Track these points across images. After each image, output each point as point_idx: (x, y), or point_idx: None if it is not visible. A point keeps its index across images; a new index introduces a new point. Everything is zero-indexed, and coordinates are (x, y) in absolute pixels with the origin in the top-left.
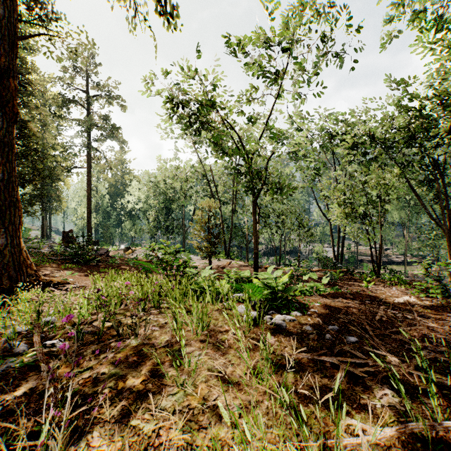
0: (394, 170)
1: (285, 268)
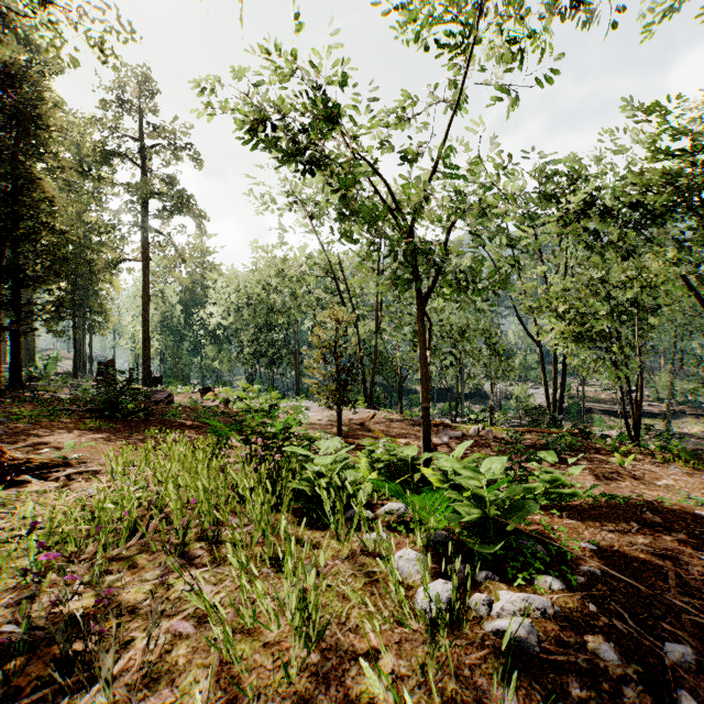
0: (670, 253)
1: (467, 427)
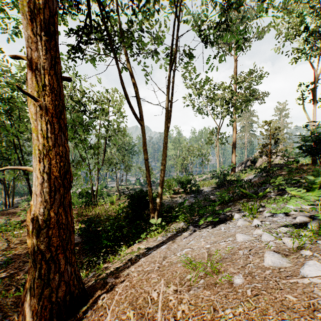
0: None
1: None
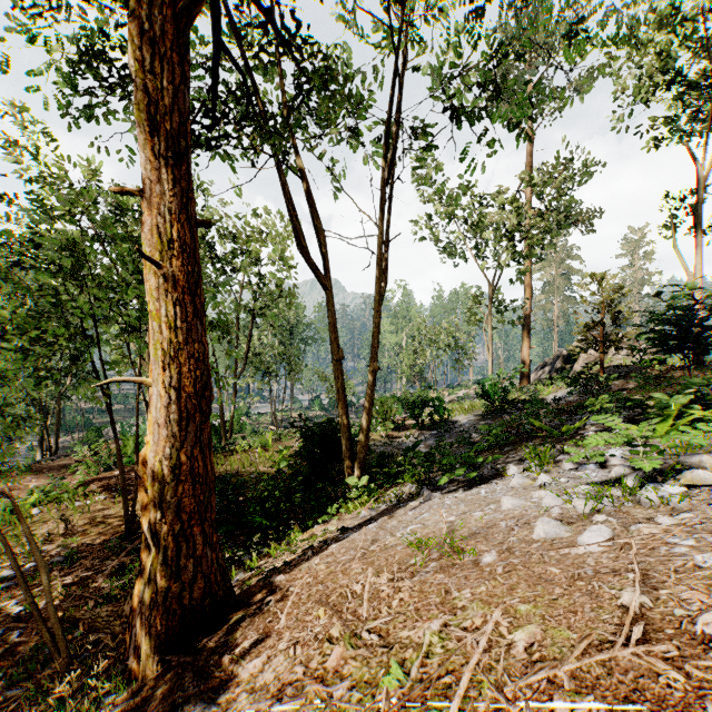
0: None
1: None
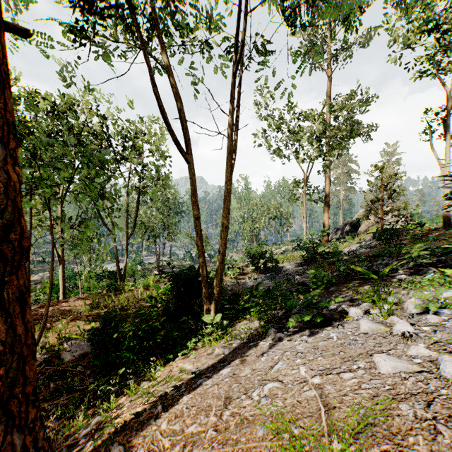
0: None
1: None
